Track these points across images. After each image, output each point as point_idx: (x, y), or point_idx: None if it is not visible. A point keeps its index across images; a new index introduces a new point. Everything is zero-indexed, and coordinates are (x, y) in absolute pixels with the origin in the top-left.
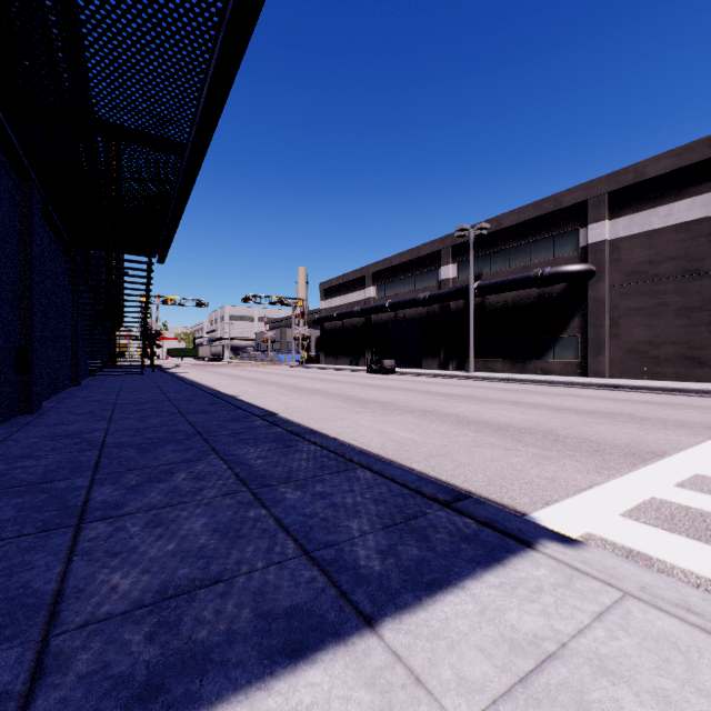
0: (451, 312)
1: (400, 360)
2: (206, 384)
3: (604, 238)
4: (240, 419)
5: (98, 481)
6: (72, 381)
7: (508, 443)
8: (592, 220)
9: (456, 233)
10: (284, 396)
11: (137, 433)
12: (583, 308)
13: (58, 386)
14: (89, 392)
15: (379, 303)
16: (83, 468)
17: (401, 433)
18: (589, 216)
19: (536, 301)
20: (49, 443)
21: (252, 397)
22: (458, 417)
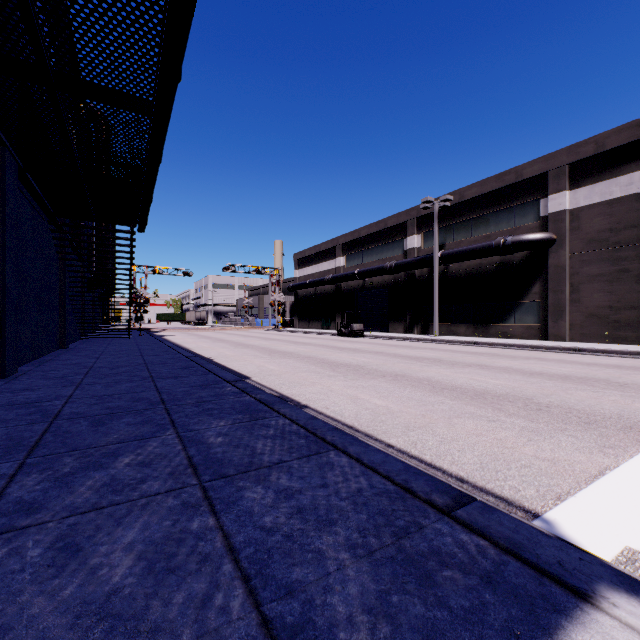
0: (416, 280)
1: (368, 324)
2: (186, 347)
3: (565, 207)
4: (209, 385)
5: (26, 467)
6: (60, 344)
7: (489, 413)
8: (553, 190)
9: (421, 205)
10: (259, 358)
11: (98, 401)
12: (544, 274)
13: (42, 349)
14: (72, 355)
15: (348, 272)
16: (20, 447)
17: (375, 400)
18: (550, 186)
19: (497, 268)
20: (1, 414)
21: (228, 359)
22: (430, 381)
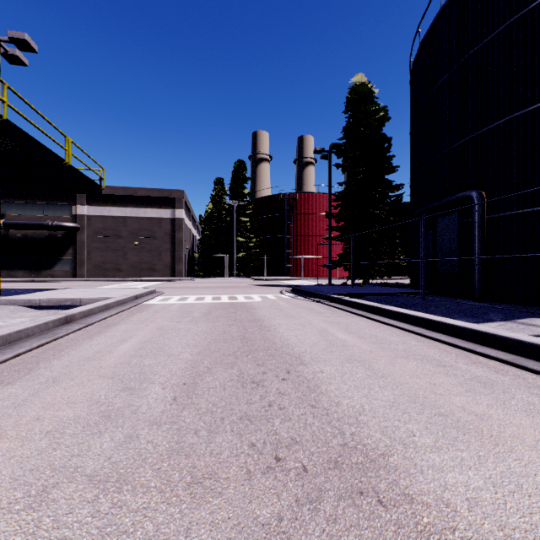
0: None
1: None
2: None
3: (85, 213)
4: None
5: None
6: None
7: None
8: (79, 203)
9: None
10: None
11: None
12: (75, 244)
13: None
14: None
15: None
16: None
17: None
18: (78, 201)
19: (48, 237)
20: None
21: None
22: None
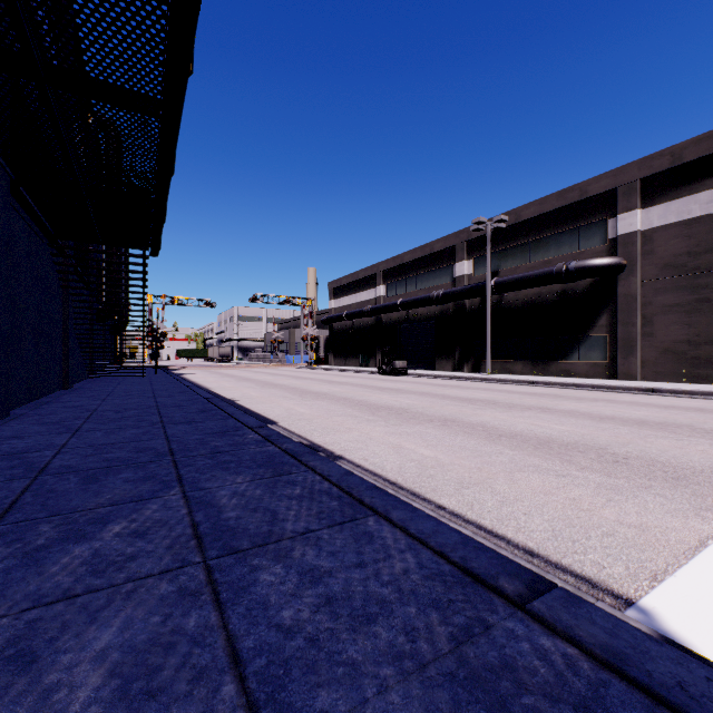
0: (466, 311)
1: (412, 361)
2: (207, 387)
3: (636, 228)
4: (228, 431)
5: None
6: (63, 384)
7: (557, 466)
8: (622, 209)
9: (471, 227)
10: (288, 400)
11: (95, 452)
12: (612, 305)
13: (41, 389)
14: (75, 396)
15: (390, 302)
16: None
17: (421, 450)
18: (619, 205)
19: (558, 298)
20: None
21: (253, 401)
22: (485, 427)
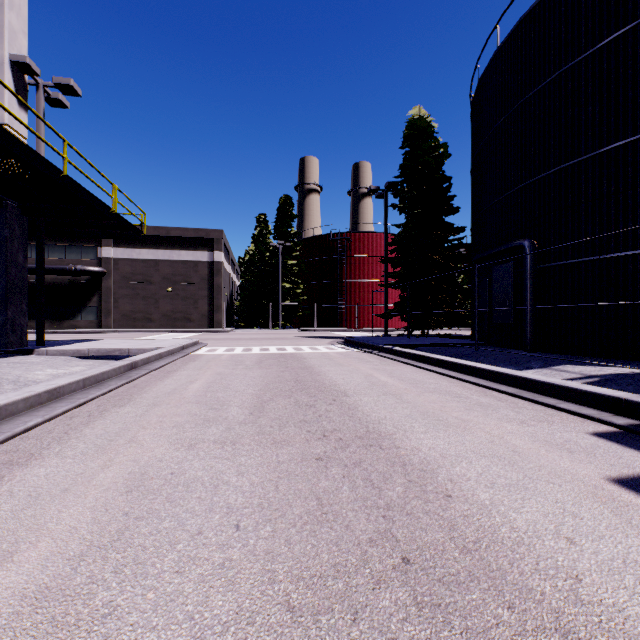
0: None
1: None
2: None
3: (112, 256)
4: None
5: None
6: None
7: None
8: (105, 245)
9: None
10: None
11: None
12: (100, 291)
13: None
14: None
15: None
16: None
17: None
18: (104, 242)
19: (70, 283)
20: None
21: None
22: None
